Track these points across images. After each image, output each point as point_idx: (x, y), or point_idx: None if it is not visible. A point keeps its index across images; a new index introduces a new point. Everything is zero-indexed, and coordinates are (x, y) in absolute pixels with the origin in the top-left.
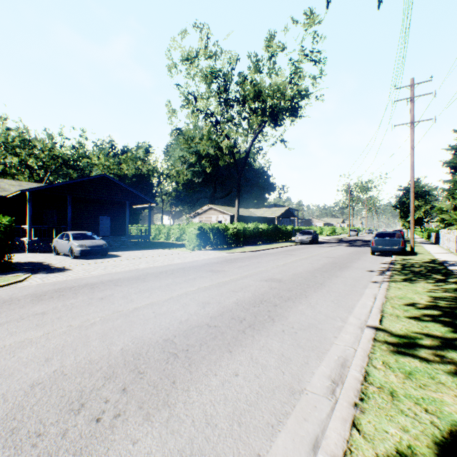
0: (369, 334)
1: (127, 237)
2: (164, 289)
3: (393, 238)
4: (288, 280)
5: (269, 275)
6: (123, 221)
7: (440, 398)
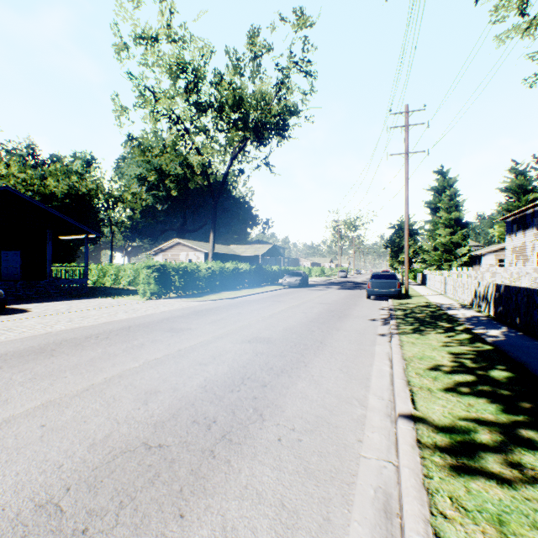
0: (408, 432)
1: (48, 281)
2: (83, 369)
3: (390, 279)
4: (279, 338)
5: (254, 333)
6: (43, 259)
7: None
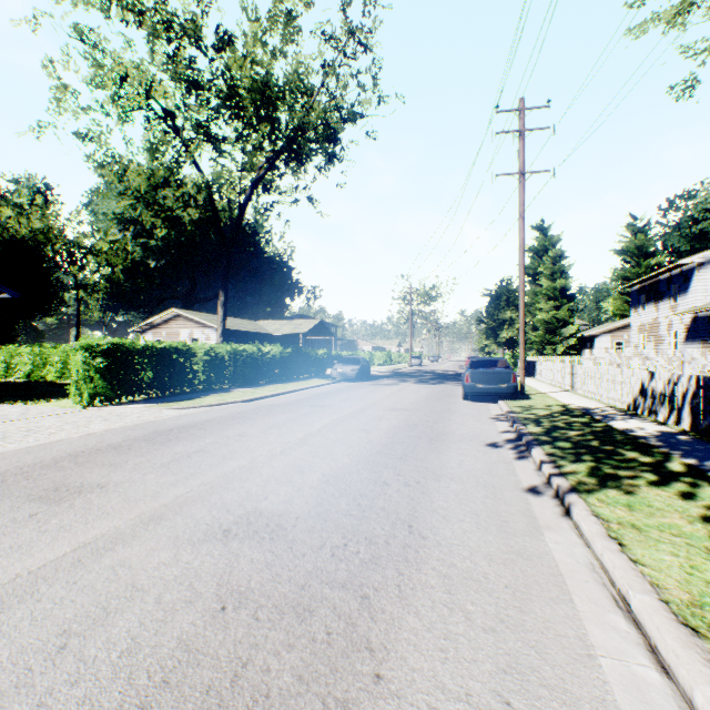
0: None
1: None
2: None
3: (499, 369)
4: (307, 516)
5: (249, 497)
6: None
7: None
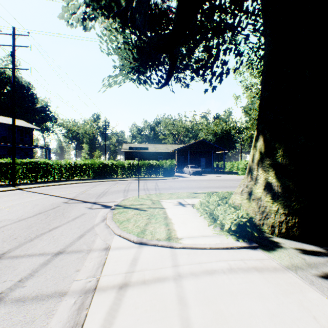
0: None
1: (212, 168)
2: (213, 182)
3: None
4: None
5: None
6: (211, 160)
7: None
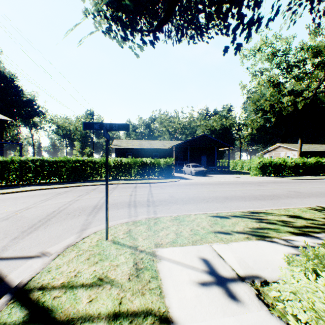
0: (310, 206)
1: (215, 167)
2: (229, 188)
3: None
4: (306, 192)
5: (295, 190)
6: (213, 158)
7: (304, 214)
